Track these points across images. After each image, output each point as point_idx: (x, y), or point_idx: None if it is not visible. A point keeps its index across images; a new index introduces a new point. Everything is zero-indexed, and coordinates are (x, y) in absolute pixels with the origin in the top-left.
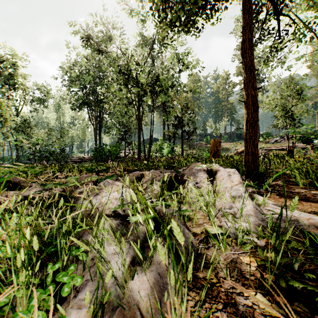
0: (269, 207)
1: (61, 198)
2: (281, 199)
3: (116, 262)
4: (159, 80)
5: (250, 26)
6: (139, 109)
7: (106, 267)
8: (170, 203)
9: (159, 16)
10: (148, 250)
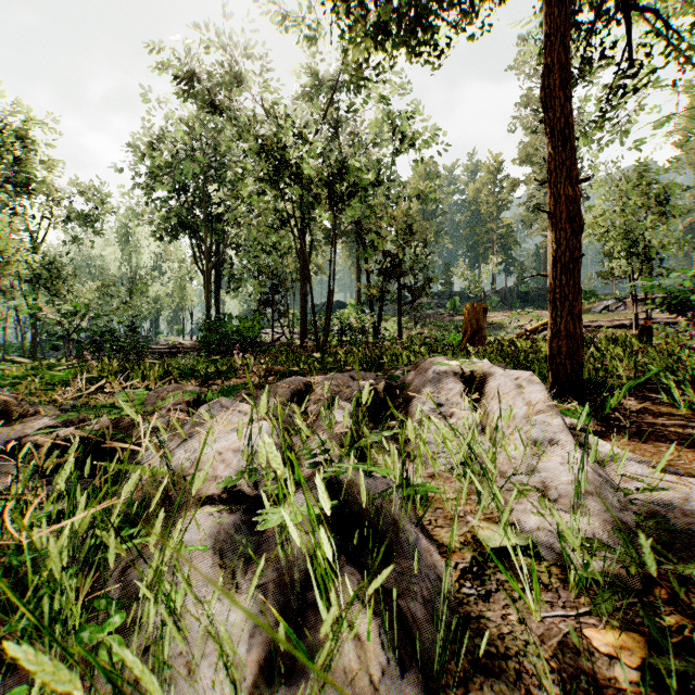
0: (628, 469)
1: (69, 458)
2: (647, 445)
3: (211, 680)
4: (348, 171)
5: (562, 34)
6: (305, 236)
7: (181, 693)
8: (380, 472)
9: (348, 13)
10: (318, 621)
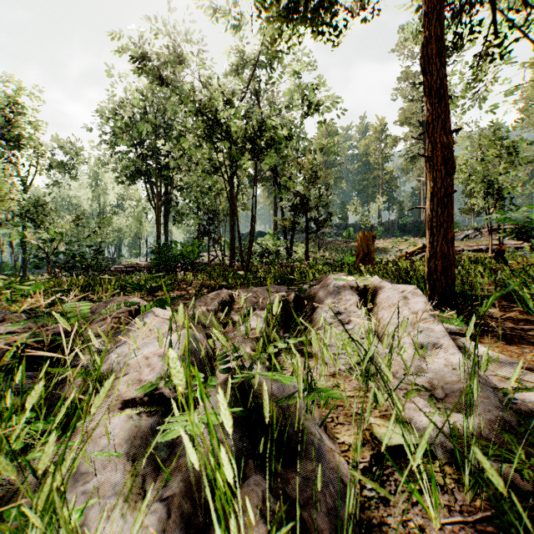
0: (503, 370)
1: None
2: (512, 347)
3: None
4: (266, 128)
5: (438, 12)
6: (233, 180)
7: None
8: (285, 382)
9: None
10: None
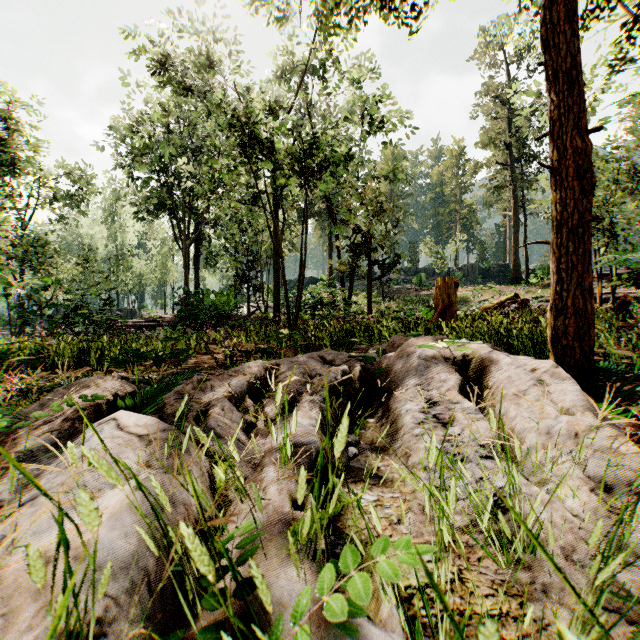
0: None
1: None
2: None
3: None
4: (319, 146)
5: None
6: (277, 212)
7: None
8: None
9: None
10: None
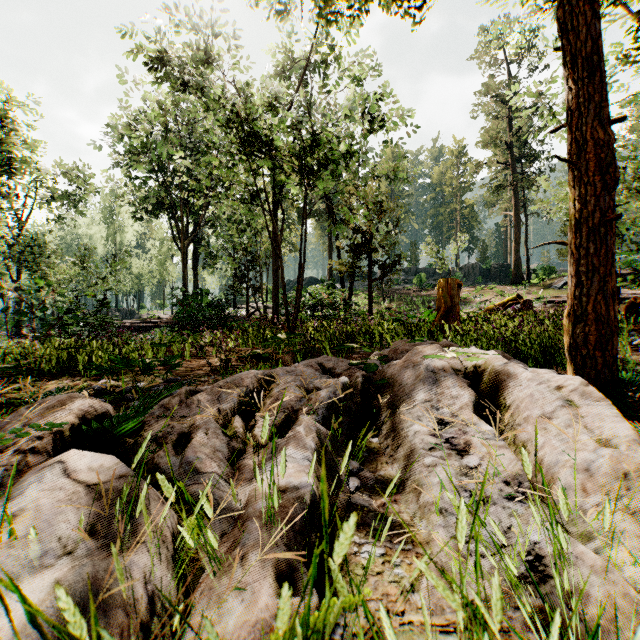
0: None
1: None
2: None
3: None
4: (319, 143)
5: None
6: (276, 212)
7: None
8: None
9: None
10: None
